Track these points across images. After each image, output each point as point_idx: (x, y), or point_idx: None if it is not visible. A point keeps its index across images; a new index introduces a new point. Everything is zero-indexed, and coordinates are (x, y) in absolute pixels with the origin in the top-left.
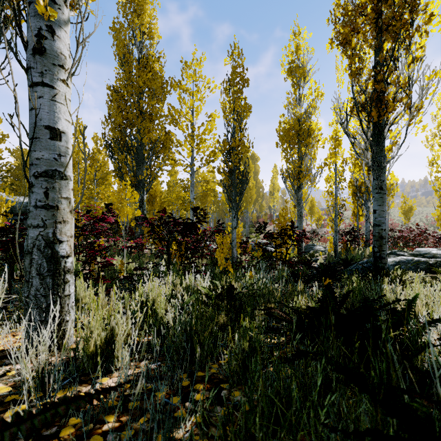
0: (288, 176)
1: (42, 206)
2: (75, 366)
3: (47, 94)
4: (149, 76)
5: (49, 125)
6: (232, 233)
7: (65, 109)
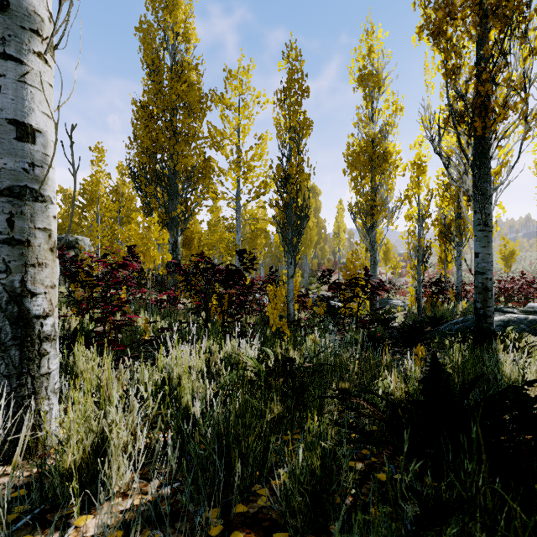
0: (358, 211)
1: (3, 240)
2: (41, 494)
3: (12, 71)
4: (184, 88)
5: (15, 119)
6: (288, 283)
7: (41, 96)
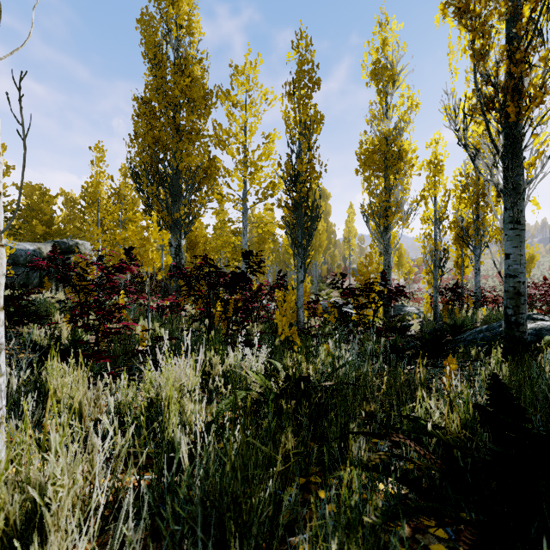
0: (371, 213)
1: None
2: None
3: None
4: (188, 83)
5: None
6: (298, 288)
7: None
